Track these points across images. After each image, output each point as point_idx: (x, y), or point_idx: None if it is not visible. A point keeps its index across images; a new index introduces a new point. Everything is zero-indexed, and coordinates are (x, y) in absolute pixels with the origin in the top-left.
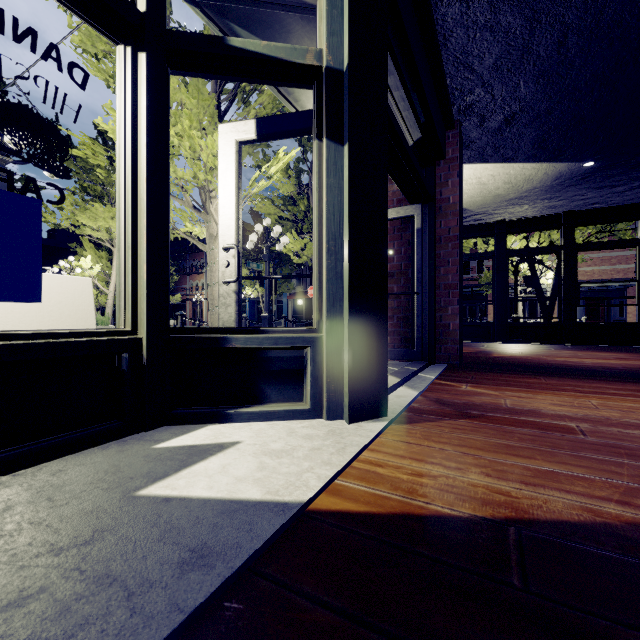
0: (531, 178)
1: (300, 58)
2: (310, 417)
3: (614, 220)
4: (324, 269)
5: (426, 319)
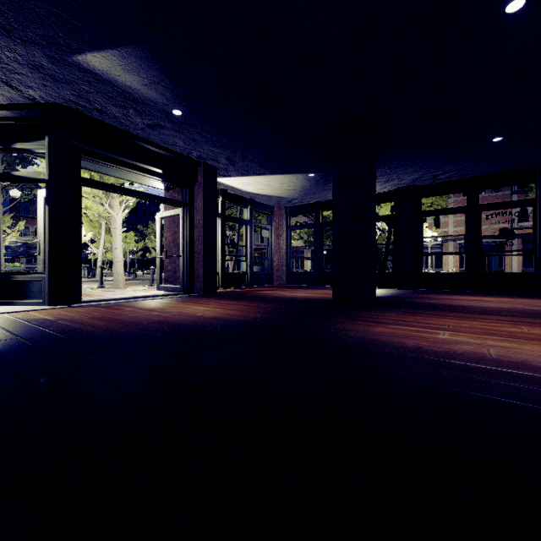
0: (293, 181)
1: (39, 176)
2: (42, 305)
3: (380, 202)
4: (46, 252)
5: (185, 270)
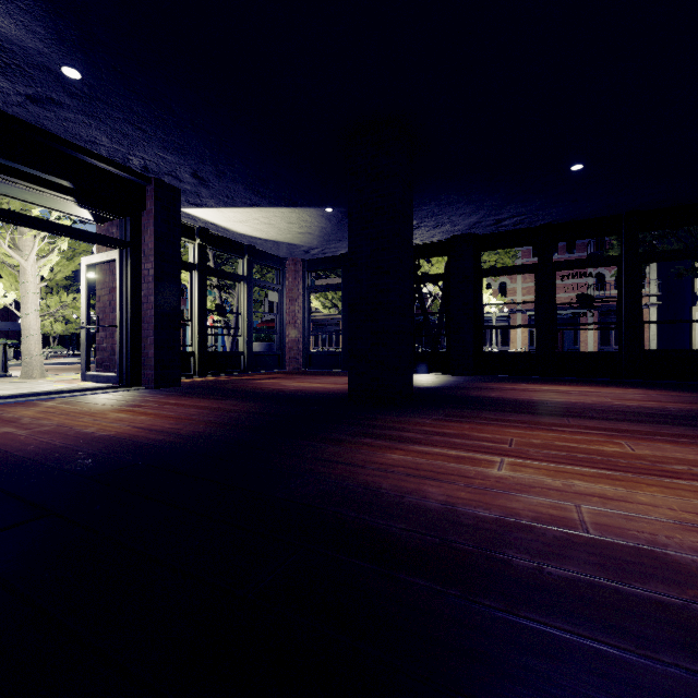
0: (305, 219)
1: None
2: None
3: (428, 255)
4: None
5: (125, 348)
